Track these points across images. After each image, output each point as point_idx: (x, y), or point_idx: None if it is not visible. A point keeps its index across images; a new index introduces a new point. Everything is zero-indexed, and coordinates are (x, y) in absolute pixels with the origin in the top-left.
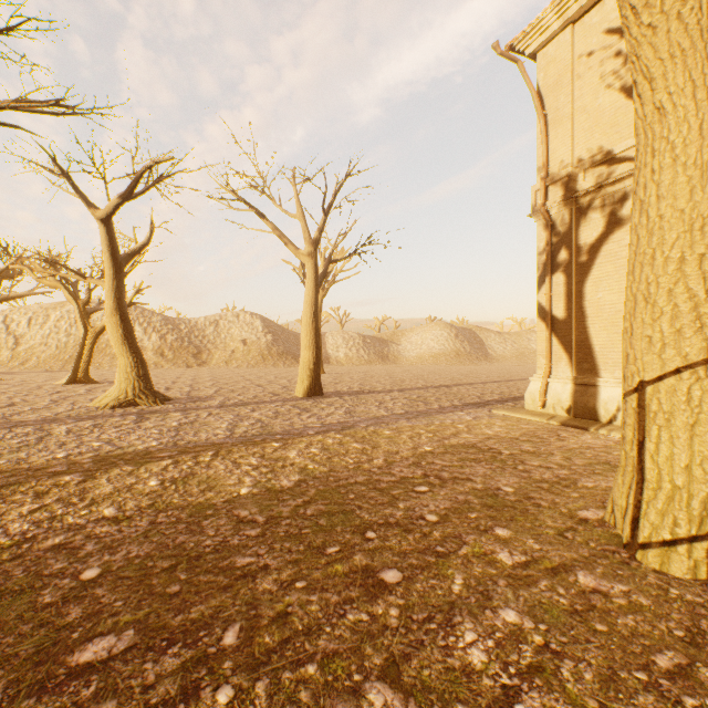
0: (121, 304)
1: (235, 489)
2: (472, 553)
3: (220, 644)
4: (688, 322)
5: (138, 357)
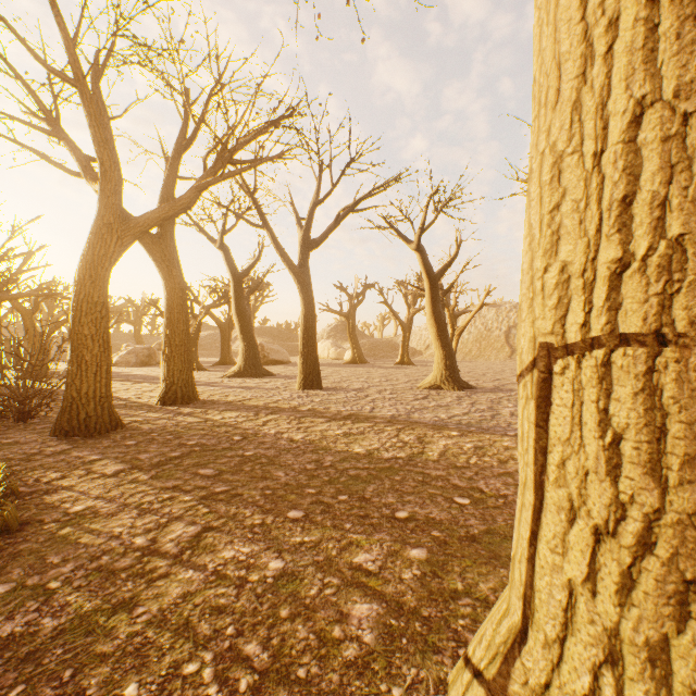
0: (435, 310)
1: (356, 447)
2: (355, 540)
3: (215, 488)
4: (525, 290)
5: (446, 351)
